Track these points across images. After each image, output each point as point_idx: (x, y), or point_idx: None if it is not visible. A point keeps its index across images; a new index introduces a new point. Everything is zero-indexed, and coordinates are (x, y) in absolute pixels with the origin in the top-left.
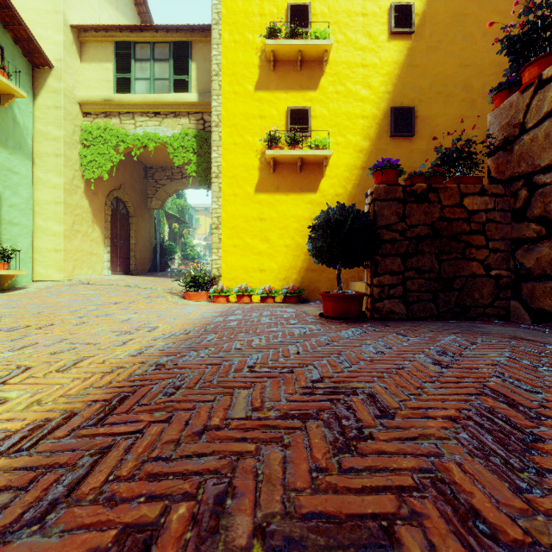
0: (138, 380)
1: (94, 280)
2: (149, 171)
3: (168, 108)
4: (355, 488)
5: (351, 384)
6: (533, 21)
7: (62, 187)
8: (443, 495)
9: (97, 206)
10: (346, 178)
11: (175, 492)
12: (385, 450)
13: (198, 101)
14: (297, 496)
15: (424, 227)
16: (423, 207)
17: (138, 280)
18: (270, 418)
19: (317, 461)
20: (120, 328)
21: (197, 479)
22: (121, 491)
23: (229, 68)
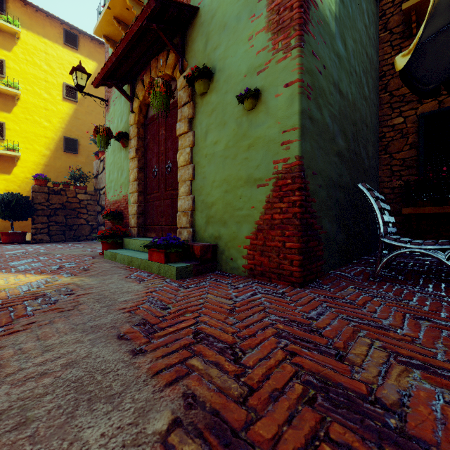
0: None
1: None
2: None
3: None
4: None
5: None
6: None
7: None
8: None
9: None
10: (33, 169)
11: None
12: None
13: None
14: None
15: (59, 204)
16: (58, 196)
17: None
18: None
19: None
20: None
21: None
22: None
23: None
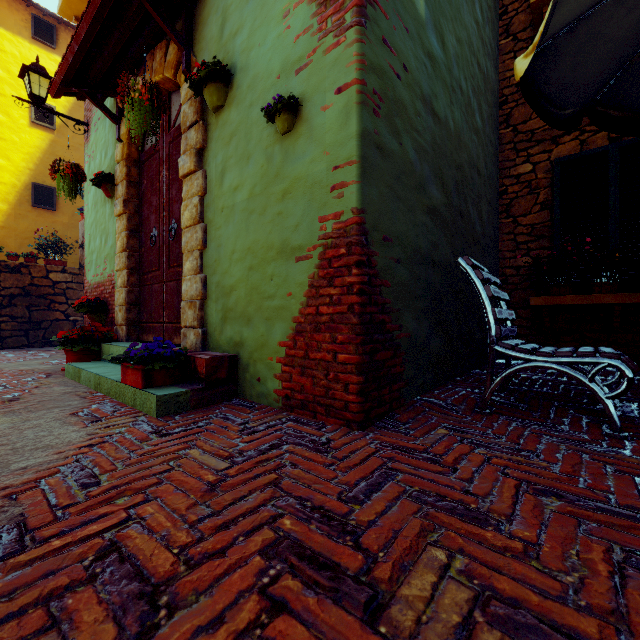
0: None
1: None
2: None
3: None
4: None
5: None
6: None
7: None
8: None
9: None
10: None
11: None
12: None
13: None
14: None
15: (18, 289)
16: (16, 276)
17: None
18: None
19: None
20: None
21: None
22: None
23: None
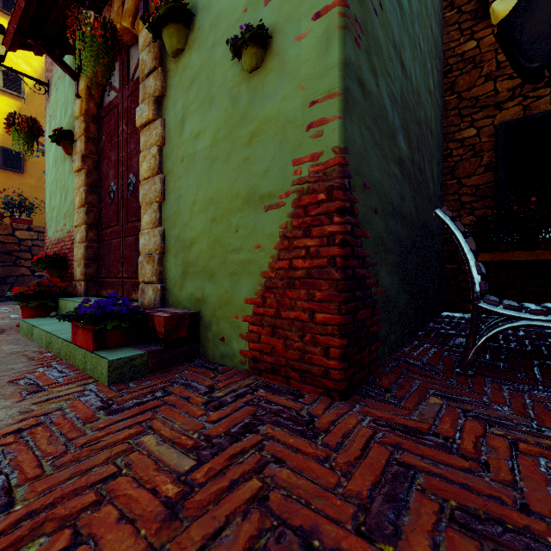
0: None
1: None
2: None
3: None
4: None
5: None
6: None
7: None
8: None
9: None
10: None
11: None
12: None
13: None
14: None
15: None
16: None
17: None
18: None
19: None
20: None
21: None
22: None
23: None
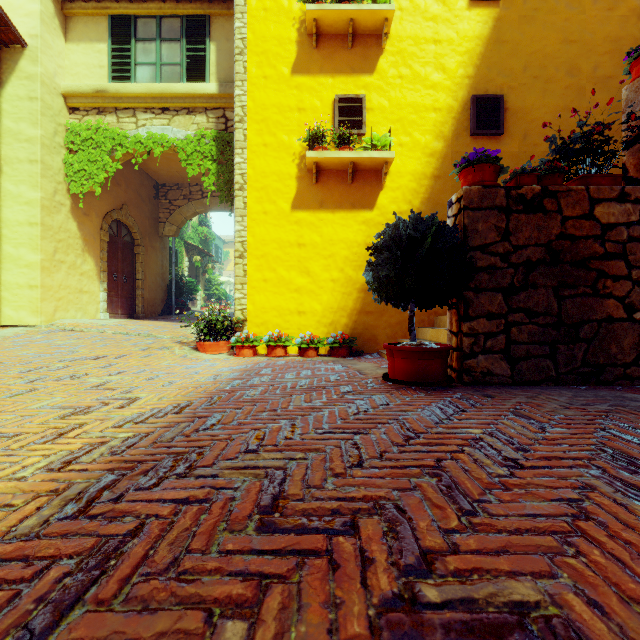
0: (3, 560)
1: (82, 326)
2: (161, 189)
3: (179, 101)
4: None
5: (502, 584)
6: None
7: (38, 203)
8: None
9: (90, 230)
10: (412, 191)
11: None
12: None
13: (218, 92)
14: None
15: (537, 248)
16: (535, 219)
17: (142, 326)
18: None
19: None
20: (79, 400)
21: None
22: None
23: (258, 44)
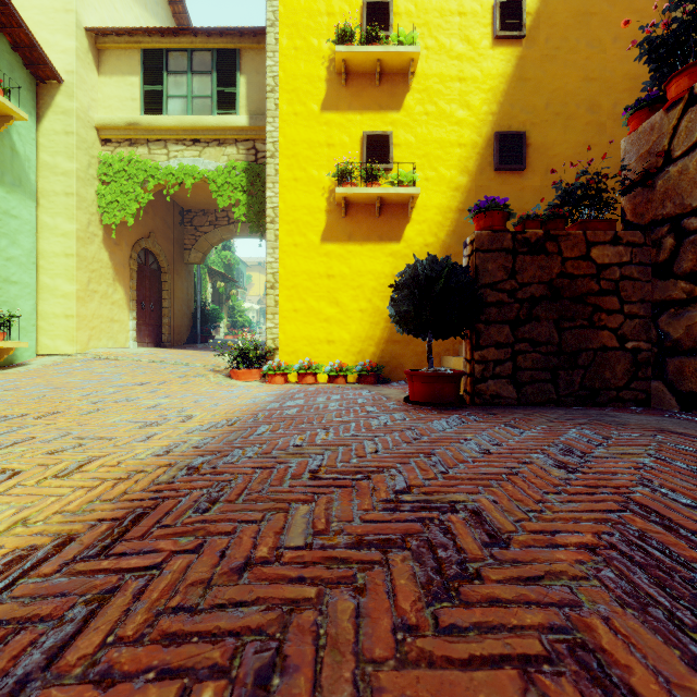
0: (162, 490)
1: (115, 354)
2: (187, 215)
3: (210, 134)
4: (459, 659)
5: (448, 496)
6: (681, 19)
7: (74, 235)
8: (588, 670)
9: (120, 260)
10: (438, 224)
11: (199, 665)
12: (499, 597)
13: (249, 125)
14: (375, 672)
15: (540, 285)
16: (538, 260)
17: (172, 354)
18: (338, 547)
19: (404, 613)
20: (145, 417)
21: (231, 642)
22: (122, 661)
23: (288, 82)
